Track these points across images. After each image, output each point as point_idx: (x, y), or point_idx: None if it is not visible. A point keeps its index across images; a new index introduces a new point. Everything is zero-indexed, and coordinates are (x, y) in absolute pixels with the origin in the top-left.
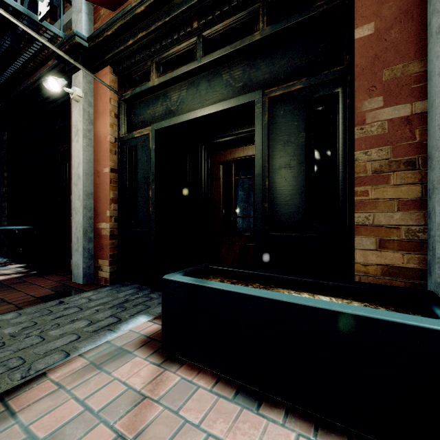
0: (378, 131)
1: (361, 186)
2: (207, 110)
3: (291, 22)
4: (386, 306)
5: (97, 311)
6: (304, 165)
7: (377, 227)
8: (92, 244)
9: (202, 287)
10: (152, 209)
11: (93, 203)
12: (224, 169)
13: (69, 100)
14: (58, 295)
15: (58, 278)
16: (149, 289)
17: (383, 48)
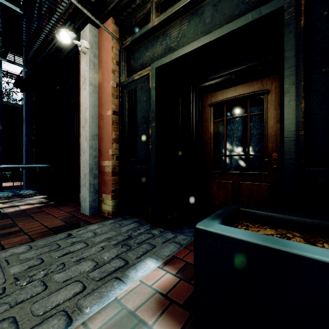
0: None
1: None
2: (215, 34)
3: None
4: None
5: (102, 249)
6: None
7: None
8: (97, 180)
9: (285, 253)
10: (152, 146)
11: (97, 144)
12: (214, 110)
13: (78, 58)
14: (67, 226)
15: (69, 209)
16: (149, 223)
17: None
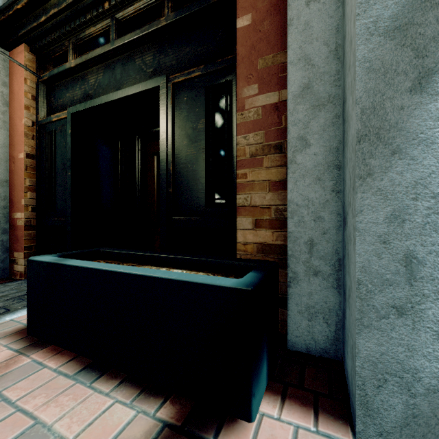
0: (254, 117)
1: (242, 169)
2: (118, 94)
3: (192, 10)
4: (228, 275)
5: None
6: (204, 151)
7: (254, 208)
8: (7, 236)
9: (59, 264)
10: (69, 197)
11: (8, 192)
12: (159, 160)
13: None
14: None
15: None
16: None
17: (258, 38)
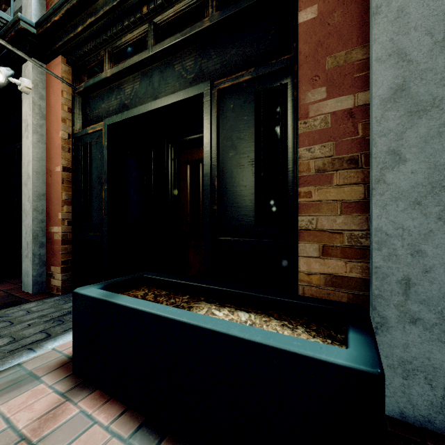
0: (321, 125)
1: (305, 187)
2: (157, 103)
3: (240, 6)
4: (308, 324)
5: (28, 326)
6: (253, 163)
7: (320, 232)
8: (44, 249)
9: (108, 302)
10: (105, 211)
11: (45, 205)
12: (192, 169)
13: None
14: None
15: (8, 287)
16: None
17: (327, 33)
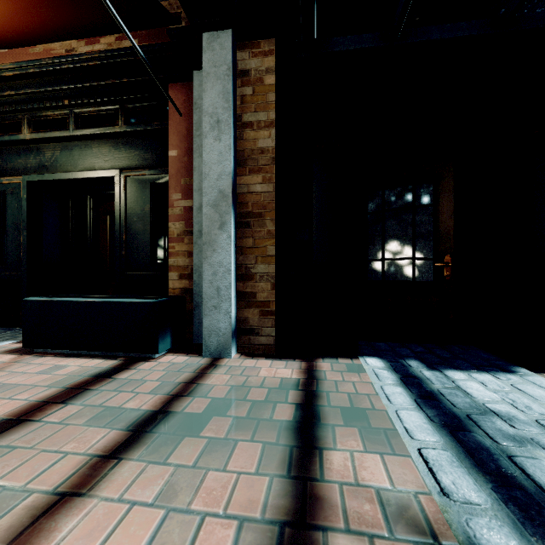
0: (179, 212)
1: (172, 243)
2: (78, 175)
3: (140, 128)
4: None
5: None
6: (149, 226)
7: (179, 267)
8: None
9: (51, 301)
10: (24, 254)
11: None
12: (111, 219)
13: None
14: None
15: None
16: (20, 329)
17: (182, 166)
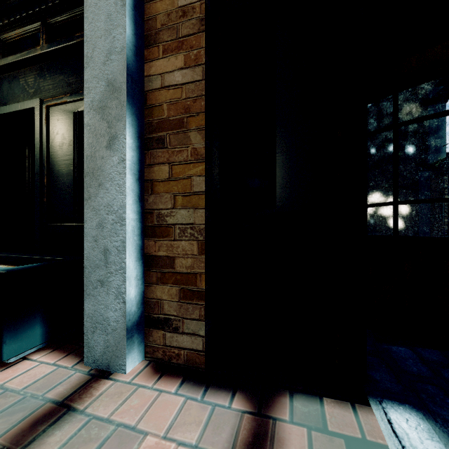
0: None
1: None
2: (1, 110)
3: (61, 45)
4: None
5: None
6: (72, 166)
7: None
8: None
9: None
10: None
11: None
12: None
13: None
14: None
15: None
16: None
17: None
